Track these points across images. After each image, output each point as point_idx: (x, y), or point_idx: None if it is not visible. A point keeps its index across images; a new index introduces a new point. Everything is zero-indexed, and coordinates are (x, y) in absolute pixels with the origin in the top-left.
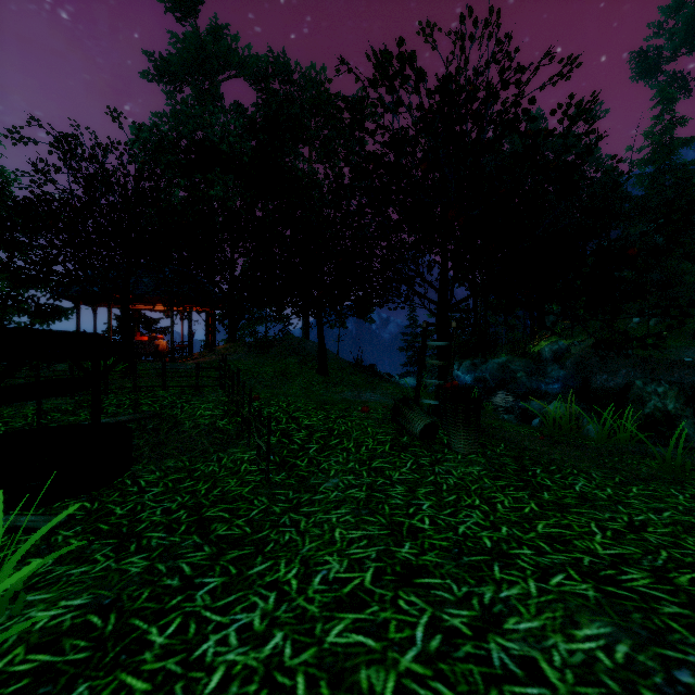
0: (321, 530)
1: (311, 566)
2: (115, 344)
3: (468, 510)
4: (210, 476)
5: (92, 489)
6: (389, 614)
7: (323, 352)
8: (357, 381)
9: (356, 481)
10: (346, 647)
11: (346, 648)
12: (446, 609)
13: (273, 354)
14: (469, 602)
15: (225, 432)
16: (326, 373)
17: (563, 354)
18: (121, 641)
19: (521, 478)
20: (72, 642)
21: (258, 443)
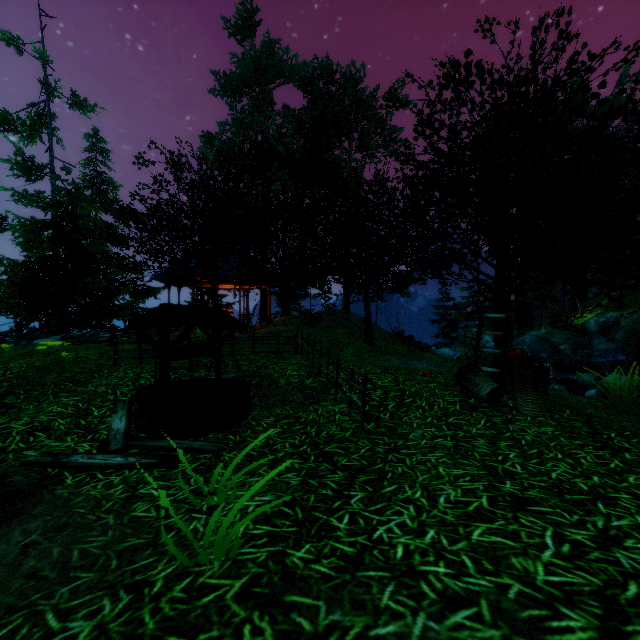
0: (426, 467)
1: (431, 491)
2: (232, 317)
3: (554, 462)
4: (313, 422)
5: (231, 426)
6: (516, 527)
7: (369, 324)
8: (401, 351)
9: (439, 433)
10: (491, 543)
11: (491, 544)
12: (565, 528)
13: (322, 326)
14: (584, 525)
15: (313, 389)
16: (372, 342)
17: (611, 327)
18: (314, 523)
19: (597, 439)
20: (279, 521)
21: (350, 398)
